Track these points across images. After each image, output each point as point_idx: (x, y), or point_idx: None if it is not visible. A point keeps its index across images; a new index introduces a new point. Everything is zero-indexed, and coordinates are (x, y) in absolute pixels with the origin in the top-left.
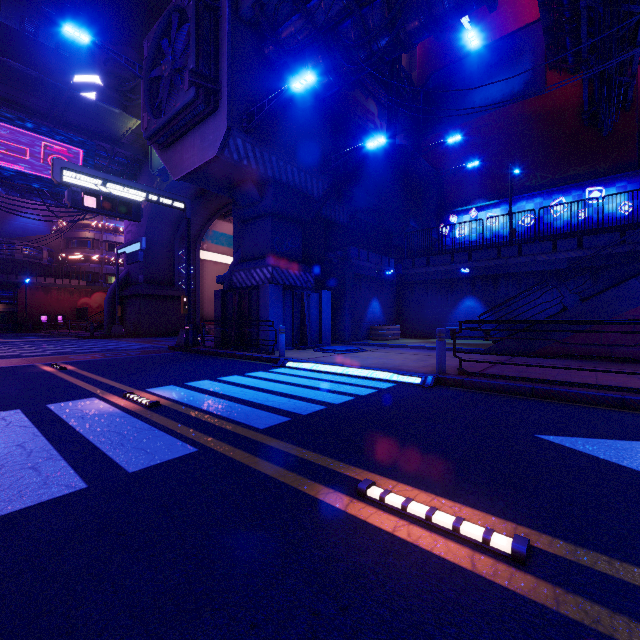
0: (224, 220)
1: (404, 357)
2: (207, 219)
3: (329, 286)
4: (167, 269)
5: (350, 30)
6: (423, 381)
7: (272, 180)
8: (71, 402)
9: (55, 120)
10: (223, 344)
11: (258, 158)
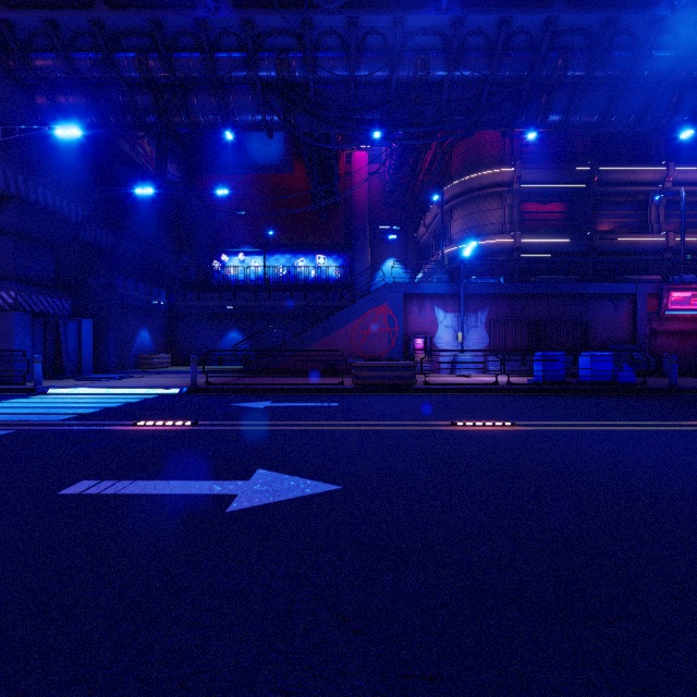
0: None
1: (171, 379)
2: None
3: (89, 314)
4: None
5: (119, 96)
6: (180, 391)
7: (16, 197)
8: None
9: None
10: None
11: None
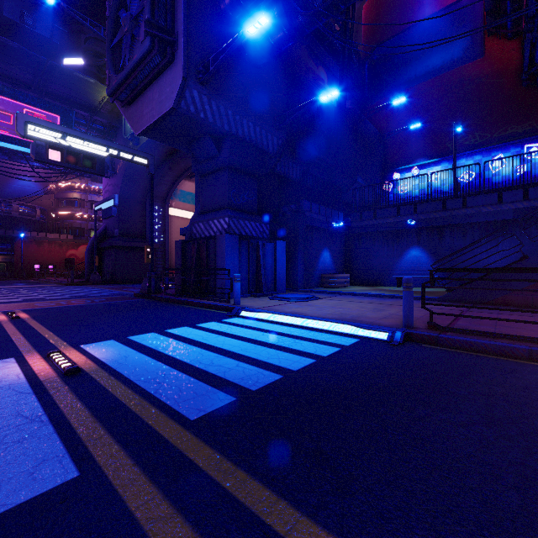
0: (190, 180)
1: (359, 306)
2: (175, 179)
3: (283, 237)
4: (140, 224)
5: None
6: (390, 337)
7: (229, 134)
8: None
9: (38, 90)
10: (183, 291)
11: (214, 111)
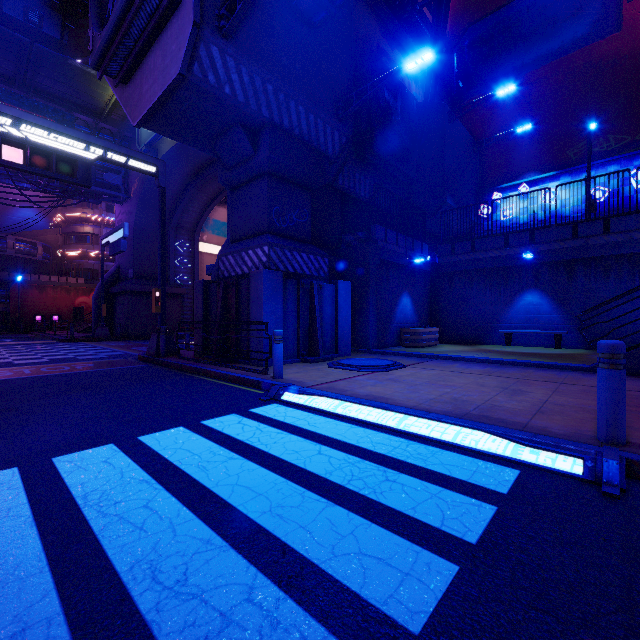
0: (225, 207)
1: (475, 382)
2: (206, 205)
3: (347, 276)
4: None
5: None
6: (592, 470)
7: (269, 123)
8: None
9: (25, 87)
10: (205, 353)
11: (246, 85)
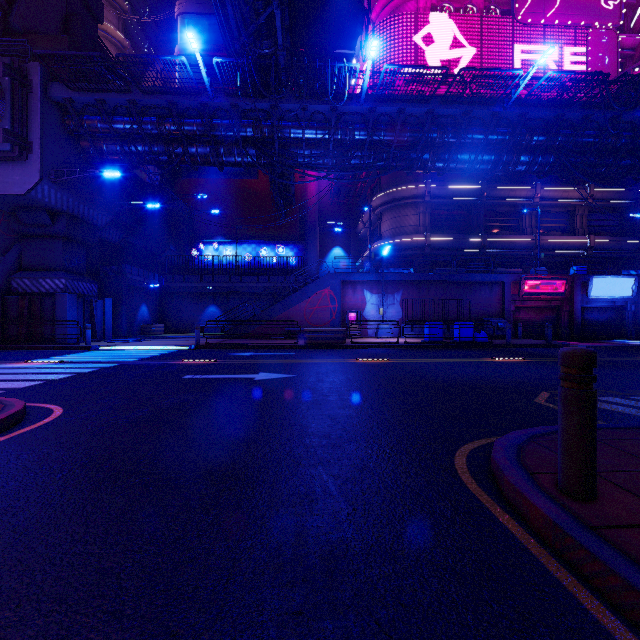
0: None
1: (175, 341)
2: None
3: (106, 294)
4: None
5: (141, 144)
6: (190, 348)
7: (66, 213)
8: None
9: None
10: (3, 342)
11: (58, 198)
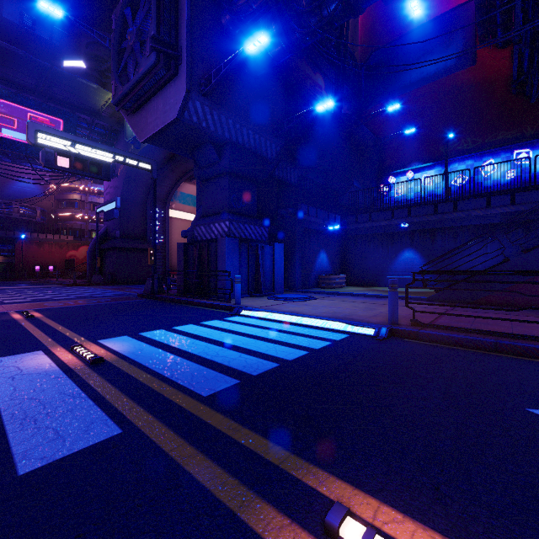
0: (190, 183)
1: (352, 305)
2: (175, 182)
3: (281, 239)
4: (140, 225)
5: None
6: (377, 332)
7: (229, 142)
8: (14, 356)
9: (41, 95)
10: (185, 292)
11: (216, 121)
